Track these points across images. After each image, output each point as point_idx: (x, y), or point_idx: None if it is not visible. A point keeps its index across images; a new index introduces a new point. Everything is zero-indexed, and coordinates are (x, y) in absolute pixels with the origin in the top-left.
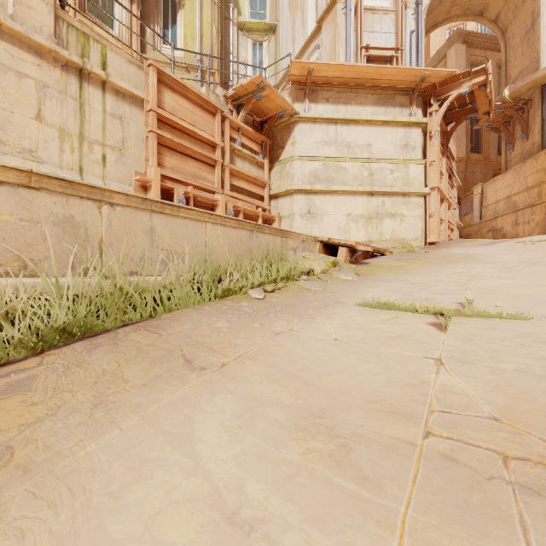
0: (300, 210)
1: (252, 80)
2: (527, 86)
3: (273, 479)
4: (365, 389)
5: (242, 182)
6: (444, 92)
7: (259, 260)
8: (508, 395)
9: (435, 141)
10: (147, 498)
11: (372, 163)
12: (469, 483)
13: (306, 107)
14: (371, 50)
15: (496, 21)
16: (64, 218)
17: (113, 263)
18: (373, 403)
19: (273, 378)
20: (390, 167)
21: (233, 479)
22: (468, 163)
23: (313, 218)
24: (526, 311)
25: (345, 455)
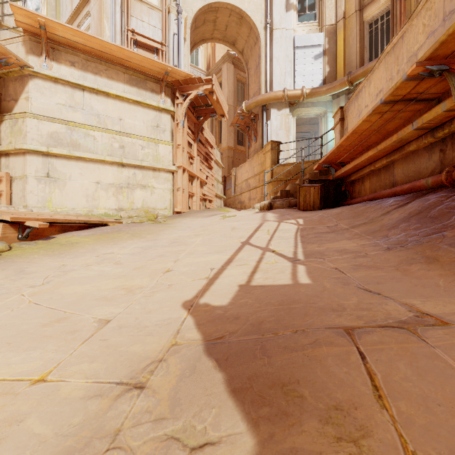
0: (36, 172)
1: None
2: (254, 104)
3: None
4: None
5: None
6: (187, 90)
7: None
8: None
9: (181, 128)
10: None
11: (123, 136)
12: None
13: (44, 64)
14: (138, 36)
15: (242, 53)
16: None
17: None
18: None
19: None
20: (141, 143)
21: None
22: (236, 152)
23: (54, 183)
24: None
25: None
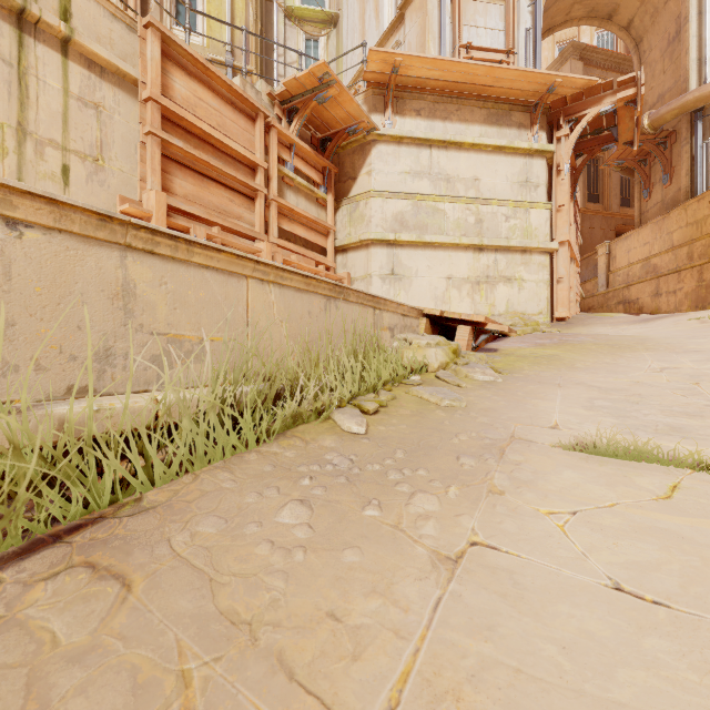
0: (380, 269)
1: (312, 70)
2: (673, 112)
3: None
4: None
5: (296, 225)
6: (577, 110)
7: (346, 351)
8: None
9: (565, 177)
10: None
11: (480, 205)
12: None
13: (389, 121)
14: (473, 51)
15: (628, 28)
16: None
17: None
18: None
19: None
20: (505, 212)
21: None
22: (586, 215)
23: (398, 282)
24: None
25: None
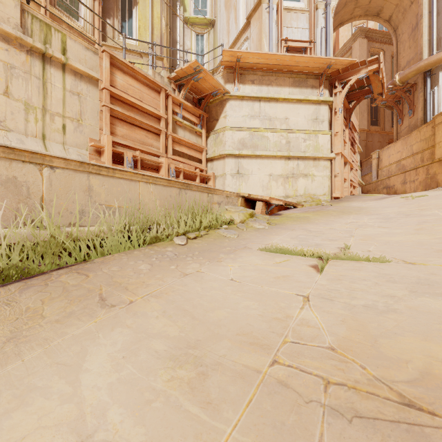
0: (231, 170)
1: (190, 65)
2: (413, 73)
3: (134, 404)
4: (239, 323)
5: (183, 147)
6: (346, 77)
7: (186, 213)
8: (350, 327)
9: (339, 116)
10: (20, 424)
11: (289, 133)
12: (291, 406)
13: (236, 88)
14: (289, 42)
15: (389, 21)
16: (7, 179)
17: (46, 216)
18: (241, 335)
19: (168, 313)
20: (303, 136)
21: (100, 404)
22: (369, 133)
23: (241, 177)
24: (390, 255)
25: (201, 381)
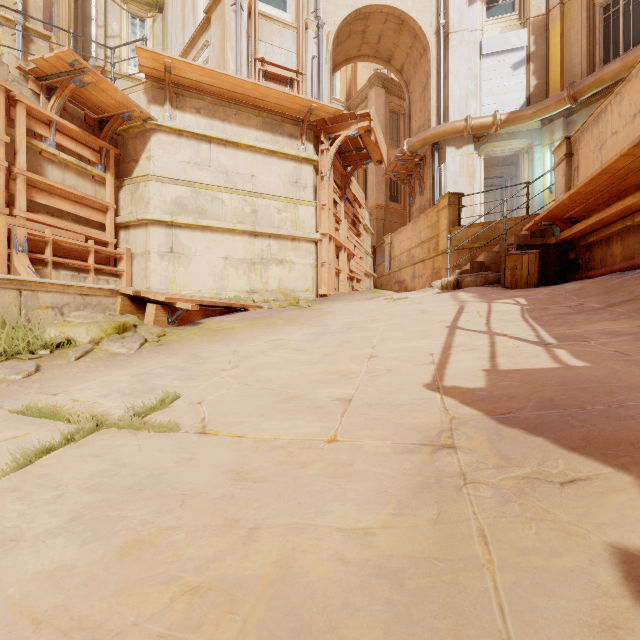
0: (159, 247)
1: (58, 54)
2: (420, 143)
3: None
4: None
5: (59, 200)
6: (334, 130)
7: None
8: None
9: (327, 182)
10: None
11: (256, 198)
12: None
13: (168, 114)
14: (268, 65)
15: (401, 72)
16: None
17: None
18: None
19: None
20: (277, 205)
21: None
22: (387, 211)
23: (178, 259)
24: (209, 413)
25: None
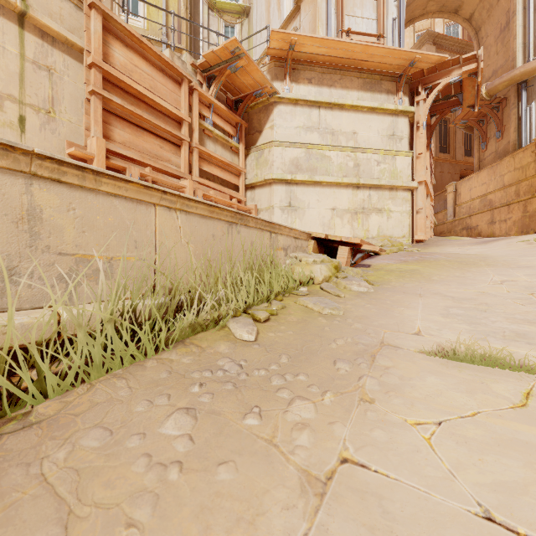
0: (280, 202)
1: (225, 45)
2: (504, 84)
3: None
4: None
5: (214, 167)
6: (432, 80)
7: (244, 268)
8: None
9: (423, 132)
10: None
11: (358, 153)
12: None
13: (287, 87)
14: (353, 35)
15: (470, 20)
16: None
17: None
18: None
19: None
20: (376, 158)
21: None
22: (438, 162)
23: (294, 212)
24: None
25: None
